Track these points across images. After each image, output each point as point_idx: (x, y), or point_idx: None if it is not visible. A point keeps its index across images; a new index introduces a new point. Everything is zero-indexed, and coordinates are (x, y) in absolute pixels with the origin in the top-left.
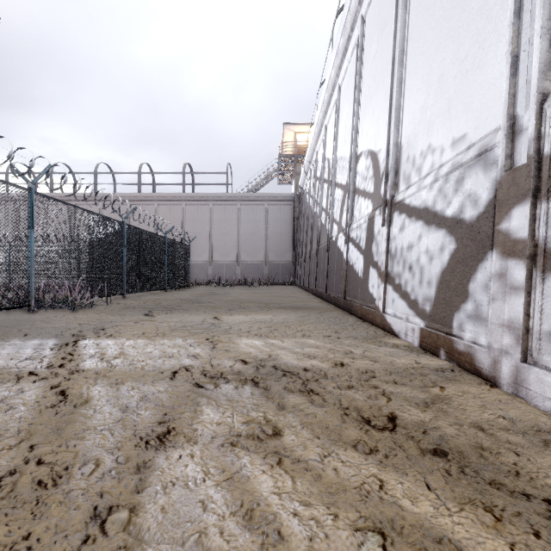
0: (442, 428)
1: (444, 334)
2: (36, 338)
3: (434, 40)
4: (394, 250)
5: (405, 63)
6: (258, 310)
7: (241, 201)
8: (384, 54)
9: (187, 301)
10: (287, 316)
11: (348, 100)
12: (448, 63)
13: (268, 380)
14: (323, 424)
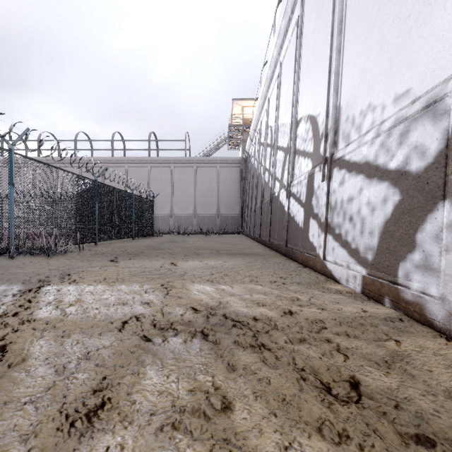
0: (415, 400)
1: (388, 282)
2: (4, 284)
3: (373, 6)
4: (334, 203)
5: (344, 32)
6: (211, 256)
7: (197, 163)
8: (322, 28)
9: (149, 248)
10: (236, 262)
11: (288, 74)
12: (390, 24)
13: (217, 333)
14: (278, 393)
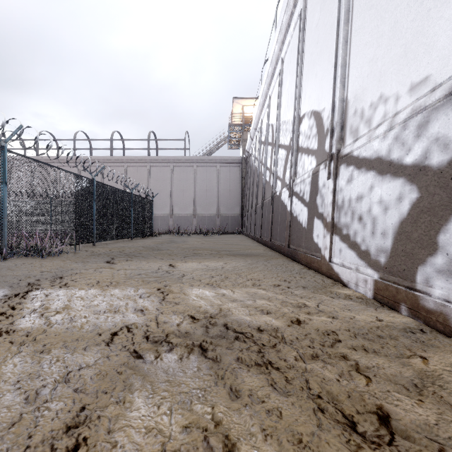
0: None
1: (405, 288)
2: None
3: None
4: (341, 202)
5: (351, 21)
6: (210, 257)
7: (197, 163)
8: (327, 20)
9: (148, 249)
10: (237, 263)
11: (290, 70)
12: (404, 8)
13: (218, 347)
14: (293, 431)
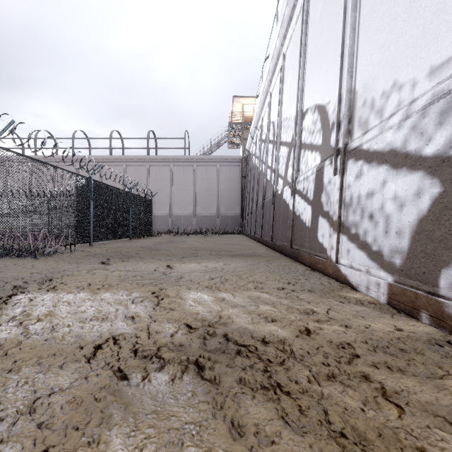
0: None
1: (426, 293)
2: None
3: None
4: (349, 199)
5: (359, 7)
6: (210, 258)
7: (197, 162)
8: (332, 9)
9: (146, 249)
10: (238, 264)
11: (292, 64)
12: None
13: (217, 365)
14: None
